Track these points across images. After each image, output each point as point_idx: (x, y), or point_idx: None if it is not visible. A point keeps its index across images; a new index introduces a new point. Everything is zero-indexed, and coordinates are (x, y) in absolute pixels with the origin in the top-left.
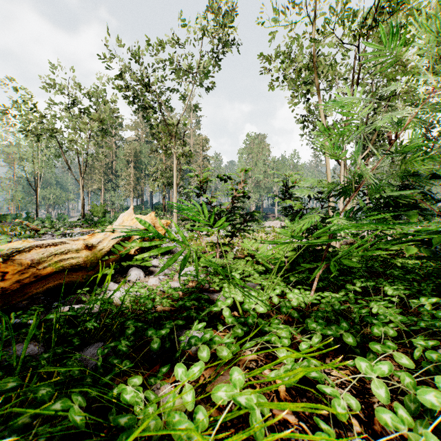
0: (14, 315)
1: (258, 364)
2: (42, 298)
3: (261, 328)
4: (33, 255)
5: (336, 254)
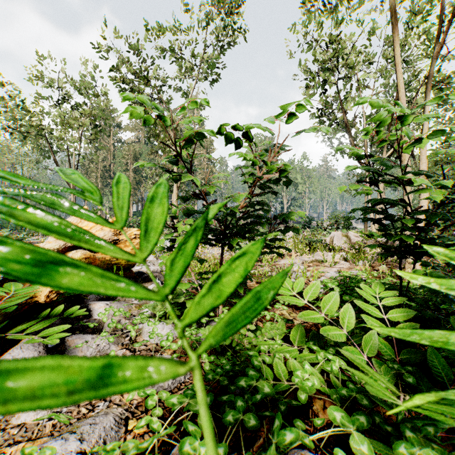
0: None
1: None
2: None
3: None
4: None
5: None
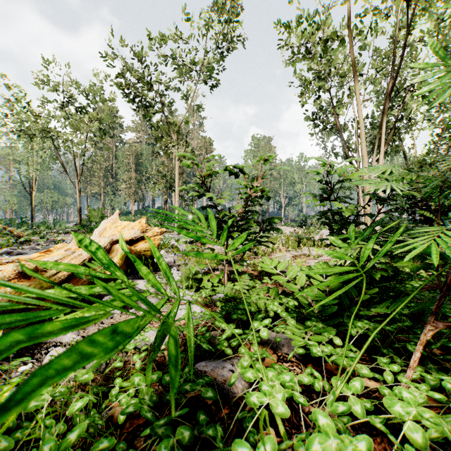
0: None
1: None
2: None
3: None
4: None
5: None
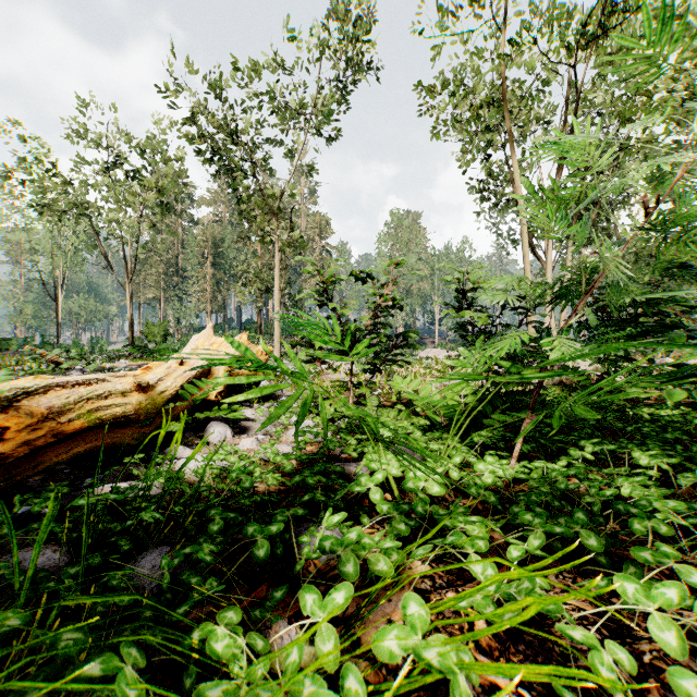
0: (20, 500)
1: (436, 583)
2: (66, 471)
3: (438, 521)
4: (51, 400)
5: (542, 400)
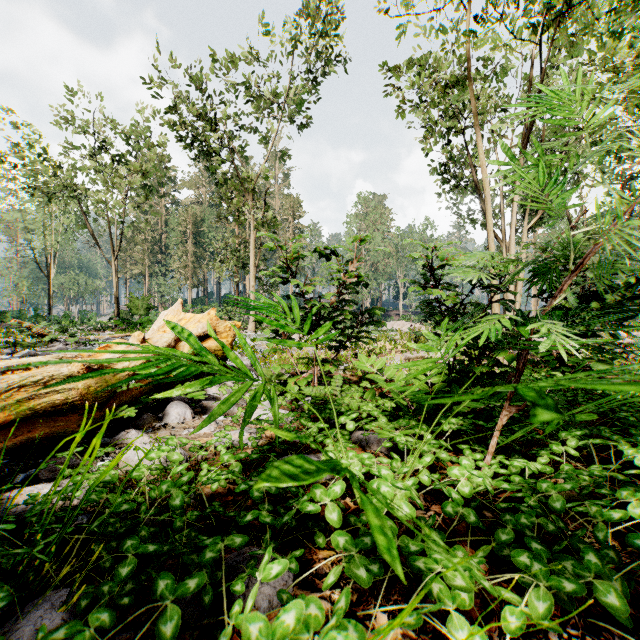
0: None
1: None
2: (4, 462)
3: (408, 561)
4: None
5: None
